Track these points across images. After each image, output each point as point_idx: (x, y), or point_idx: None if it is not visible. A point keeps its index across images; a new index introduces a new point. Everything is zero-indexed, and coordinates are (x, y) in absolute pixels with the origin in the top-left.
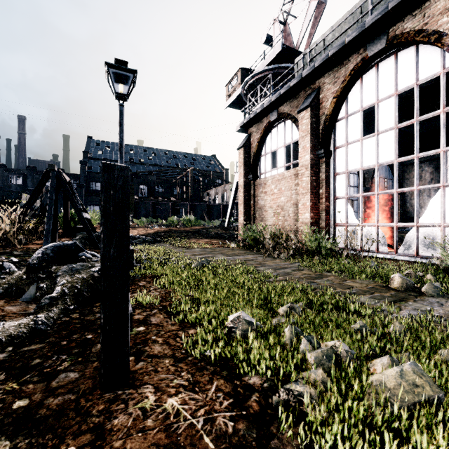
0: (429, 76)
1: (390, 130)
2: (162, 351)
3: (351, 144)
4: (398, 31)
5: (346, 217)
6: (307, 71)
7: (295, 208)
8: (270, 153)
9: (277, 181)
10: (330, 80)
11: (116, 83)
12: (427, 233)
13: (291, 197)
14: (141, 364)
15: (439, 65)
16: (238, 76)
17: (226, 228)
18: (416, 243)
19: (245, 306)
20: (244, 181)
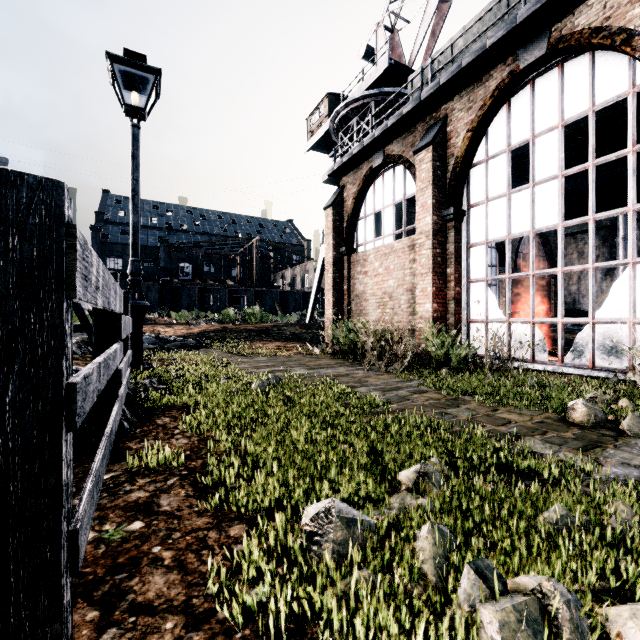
0: (612, 98)
1: (552, 179)
2: (165, 590)
3: (494, 200)
4: (566, 31)
5: (485, 310)
6: (429, 91)
7: (409, 296)
8: (372, 214)
9: (383, 256)
10: (463, 105)
11: (127, 90)
12: (608, 334)
13: (404, 280)
14: (108, 637)
15: (627, 81)
16: (326, 105)
17: (307, 325)
18: (591, 349)
19: (340, 473)
20: (334, 256)
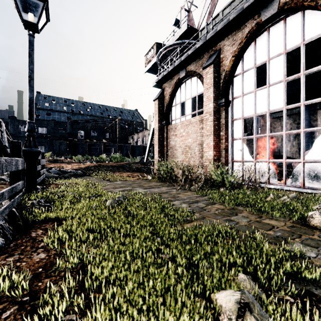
0: (314, 36)
1: (279, 82)
2: None
3: (246, 95)
4: None
5: (242, 155)
6: (211, 34)
7: (199, 147)
8: (179, 104)
9: (185, 126)
10: (229, 42)
11: (27, 14)
12: (312, 168)
13: (196, 138)
14: None
15: None
16: (154, 49)
17: (144, 163)
18: (302, 176)
19: (166, 309)
20: (159, 126)
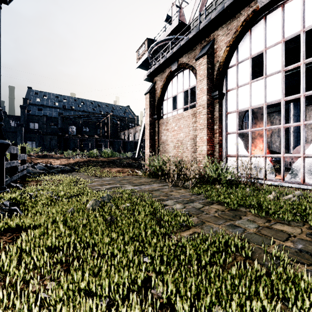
0: None
1: (277, 73)
2: None
3: (241, 87)
4: None
5: (236, 149)
6: (204, 23)
7: (192, 142)
8: (171, 97)
9: (177, 120)
10: (224, 32)
11: None
12: None
13: (189, 133)
14: None
15: None
16: (146, 44)
17: (136, 158)
18: (302, 172)
19: None
20: (150, 120)
